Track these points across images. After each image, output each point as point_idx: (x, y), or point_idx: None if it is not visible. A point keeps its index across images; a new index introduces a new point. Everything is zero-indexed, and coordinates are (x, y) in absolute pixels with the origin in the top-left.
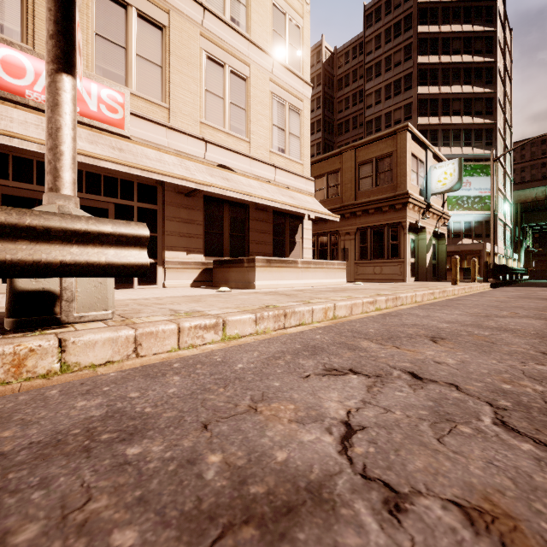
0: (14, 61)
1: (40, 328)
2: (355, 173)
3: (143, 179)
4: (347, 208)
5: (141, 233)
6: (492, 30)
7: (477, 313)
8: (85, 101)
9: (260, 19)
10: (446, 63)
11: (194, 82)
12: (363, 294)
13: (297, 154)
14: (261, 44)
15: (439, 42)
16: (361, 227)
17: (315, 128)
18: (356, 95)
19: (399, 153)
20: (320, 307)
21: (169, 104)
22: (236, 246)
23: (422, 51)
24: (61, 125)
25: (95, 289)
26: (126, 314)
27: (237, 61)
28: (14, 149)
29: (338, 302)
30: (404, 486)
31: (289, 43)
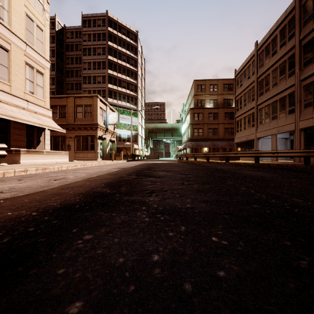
0: None
1: None
2: (75, 109)
3: None
4: (70, 125)
5: (5, 147)
6: (137, 58)
7: (103, 167)
8: None
9: (17, 20)
10: (120, 64)
11: None
12: (73, 164)
13: (42, 95)
14: (18, 34)
15: (117, 53)
16: (78, 135)
17: (51, 68)
18: (78, 58)
19: (94, 106)
20: (56, 167)
21: None
22: (1, 142)
23: (110, 54)
24: None
25: None
26: None
27: (2, 40)
28: None
29: (63, 165)
30: (67, 175)
31: (36, 37)
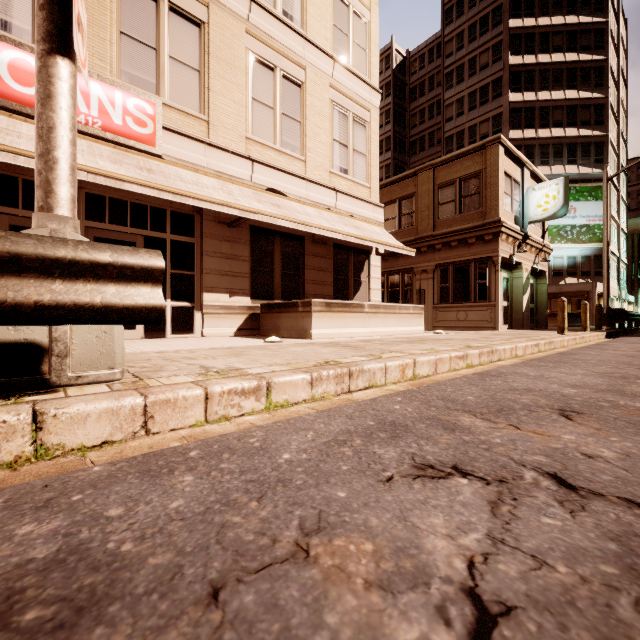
0: (24, 66)
1: (20, 393)
2: (434, 197)
3: (177, 207)
4: (424, 241)
5: (153, 264)
6: (603, 21)
7: (608, 372)
8: (107, 113)
9: (318, 12)
10: (545, 64)
11: (238, 89)
12: (449, 346)
13: (363, 175)
14: (319, 43)
15: (536, 38)
16: (442, 264)
17: (384, 147)
18: (433, 106)
19: (489, 172)
20: (395, 363)
21: (209, 116)
22: (289, 287)
23: (515, 50)
24: (55, 123)
25: (97, 340)
26: (143, 373)
27: (290, 63)
28: (25, 171)
29: (419, 356)
30: None
31: (353, 40)
